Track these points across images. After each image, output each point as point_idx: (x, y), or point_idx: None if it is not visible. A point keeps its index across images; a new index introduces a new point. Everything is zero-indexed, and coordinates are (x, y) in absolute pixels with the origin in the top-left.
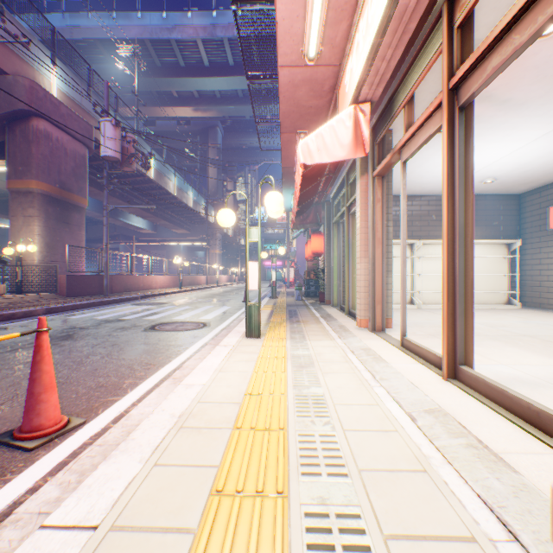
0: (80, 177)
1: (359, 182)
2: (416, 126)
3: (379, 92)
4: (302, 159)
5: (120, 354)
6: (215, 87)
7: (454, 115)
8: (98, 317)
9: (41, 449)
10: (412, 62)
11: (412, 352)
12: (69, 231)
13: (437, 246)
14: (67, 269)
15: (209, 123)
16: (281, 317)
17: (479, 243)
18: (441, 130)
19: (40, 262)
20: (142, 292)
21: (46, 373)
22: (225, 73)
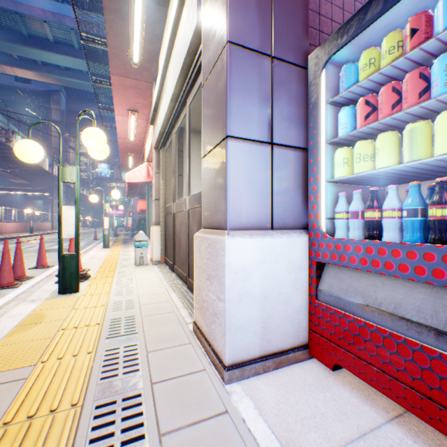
0: None
1: None
2: None
3: None
4: (128, 180)
5: None
6: (61, 63)
7: None
8: None
9: (48, 268)
10: None
11: None
12: None
13: None
14: None
15: (53, 87)
16: (120, 243)
17: None
18: None
19: None
20: None
21: (45, 250)
22: (71, 55)
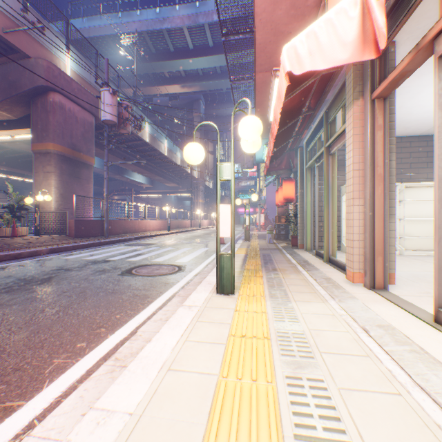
0: (88, 140)
1: (352, 109)
2: None
3: None
4: (288, 66)
5: (78, 307)
6: (198, 66)
7: None
8: (89, 257)
9: None
10: None
11: None
12: (79, 184)
13: (420, 189)
14: (75, 215)
15: (193, 97)
16: (255, 263)
17: None
18: None
19: (55, 209)
20: (137, 234)
21: None
22: (205, 53)
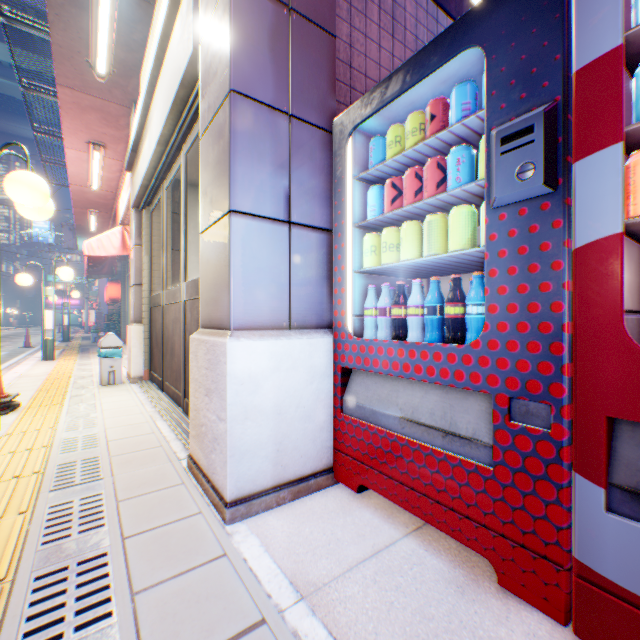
0: None
1: None
2: None
3: None
4: (88, 252)
5: None
6: None
7: None
8: None
9: None
10: None
11: None
12: None
13: None
14: None
15: None
16: (74, 352)
17: None
18: None
19: None
20: None
21: None
22: None
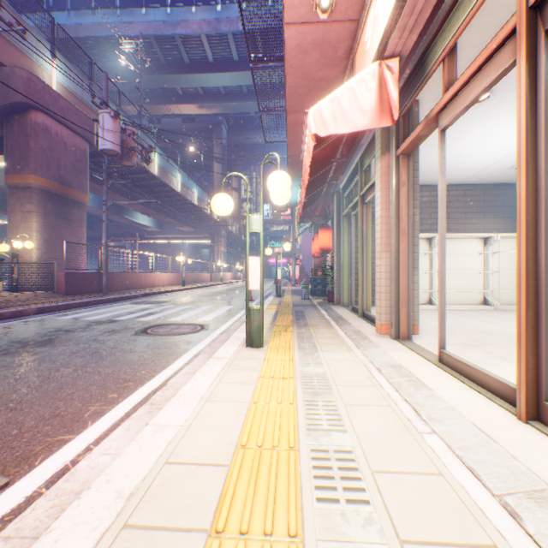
0: (81, 172)
1: (379, 163)
2: (465, 77)
3: (412, 40)
4: (314, 129)
5: (97, 366)
6: (219, 83)
7: (538, 43)
8: (90, 318)
9: None
10: None
11: (457, 371)
12: (69, 227)
13: (459, 241)
14: (65, 266)
15: (214, 121)
16: (287, 320)
17: (506, 237)
18: (516, 67)
19: (38, 259)
20: (143, 290)
21: None
22: (229, 68)
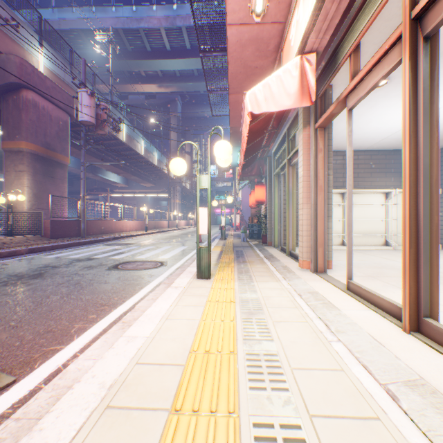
0: (63, 139)
1: (302, 134)
2: (366, 69)
3: (326, 40)
4: (250, 108)
5: (79, 294)
6: (175, 67)
7: (418, 46)
8: (71, 256)
9: None
10: (361, 6)
11: (360, 296)
12: (54, 183)
13: (365, 195)
14: (51, 215)
15: (171, 98)
16: (229, 257)
17: None
18: (402, 64)
19: (28, 209)
20: (114, 234)
21: None
22: (183, 55)
